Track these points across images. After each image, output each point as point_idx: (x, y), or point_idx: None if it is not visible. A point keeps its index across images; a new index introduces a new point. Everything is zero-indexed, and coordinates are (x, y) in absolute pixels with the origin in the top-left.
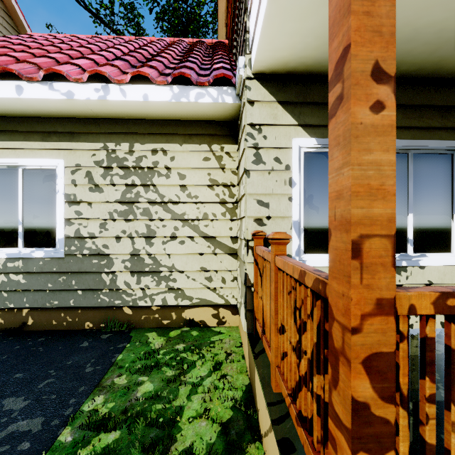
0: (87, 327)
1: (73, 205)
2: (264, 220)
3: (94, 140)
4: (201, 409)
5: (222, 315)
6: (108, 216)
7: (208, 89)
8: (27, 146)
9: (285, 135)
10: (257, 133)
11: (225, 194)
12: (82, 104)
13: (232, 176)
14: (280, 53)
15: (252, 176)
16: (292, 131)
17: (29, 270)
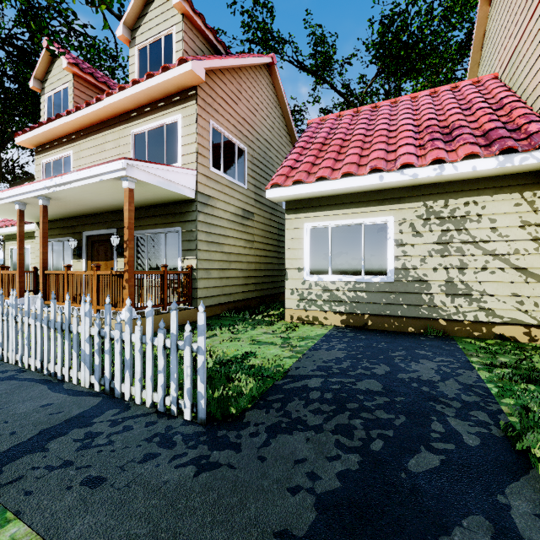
0: (410, 331)
1: (400, 246)
2: None
3: (415, 201)
4: None
5: (533, 333)
6: (427, 253)
7: (532, 153)
8: (368, 210)
9: None
10: None
11: (537, 232)
12: (418, 180)
13: None
14: None
15: None
16: None
17: (370, 290)
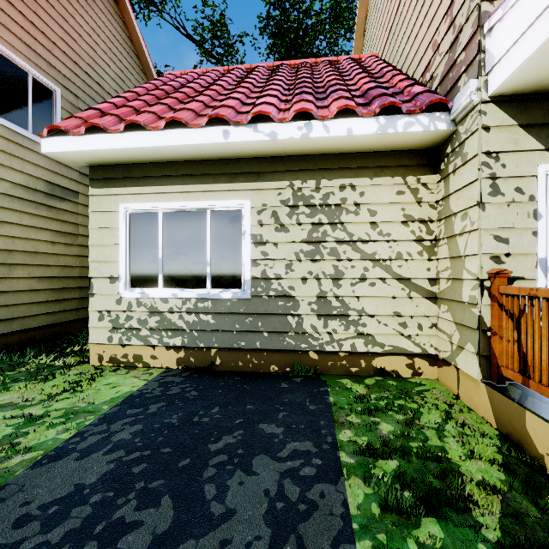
0: (272, 370)
1: (259, 245)
2: (501, 258)
3: (279, 179)
4: (467, 450)
5: (417, 365)
6: (294, 256)
7: (418, 117)
8: (216, 189)
9: (528, 162)
10: (494, 161)
11: (421, 231)
12: (279, 144)
13: (429, 211)
14: (538, 73)
15: (487, 209)
16: (537, 156)
17: (218, 311)
